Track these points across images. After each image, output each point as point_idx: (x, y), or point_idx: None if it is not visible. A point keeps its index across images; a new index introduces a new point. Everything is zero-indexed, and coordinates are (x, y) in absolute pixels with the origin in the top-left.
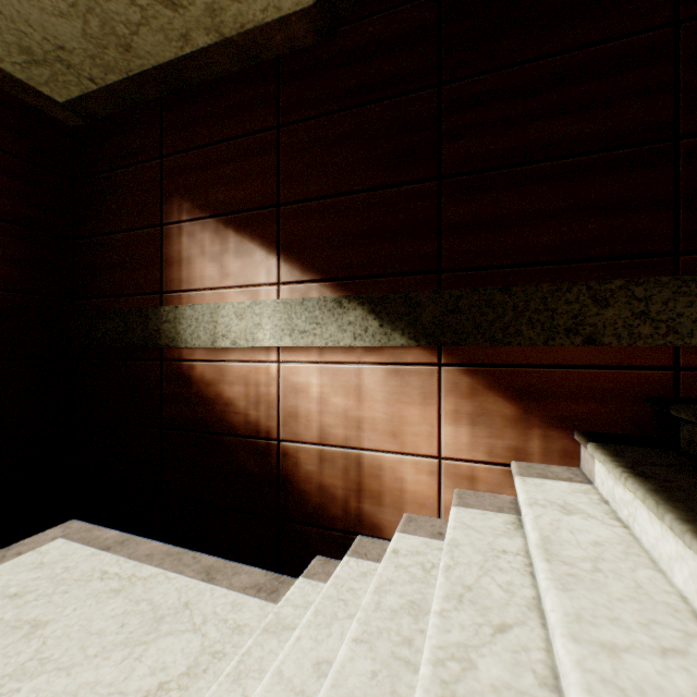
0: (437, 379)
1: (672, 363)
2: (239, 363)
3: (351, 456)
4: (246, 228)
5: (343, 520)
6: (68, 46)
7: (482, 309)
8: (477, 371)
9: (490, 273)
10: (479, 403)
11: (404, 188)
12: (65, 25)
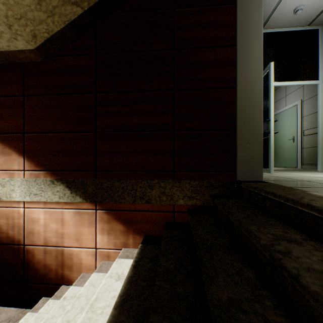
0: (95, 215)
1: (173, 209)
2: (3, 208)
3: (59, 250)
4: (7, 141)
5: (55, 279)
6: None
7: (111, 188)
8: (110, 212)
9: (115, 173)
10: (111, 225)
11: (82, 134)
12: None
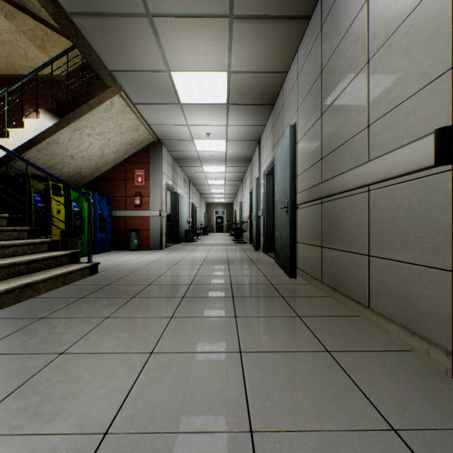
0: None
1: None
2: None
3: None
4: None
5: None
6: (0, 67)
7: None
8: None
9: None
10: None
11: None
12: (2, 64)
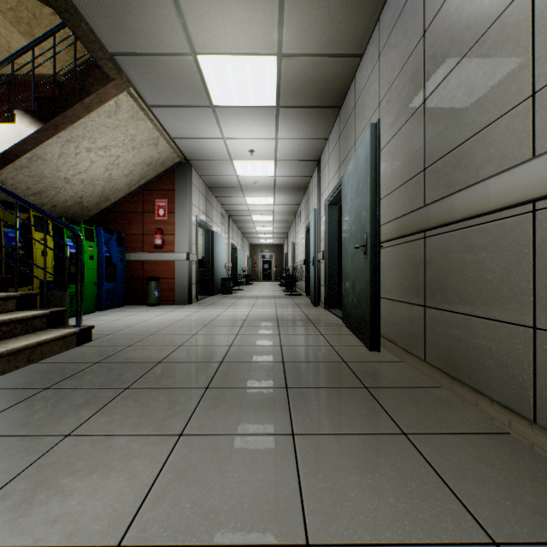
0: None
1: None
2: None
3: None
4: None
5: None
6: None
7: None
8: None
9: None
10: None
11: None
12: None
